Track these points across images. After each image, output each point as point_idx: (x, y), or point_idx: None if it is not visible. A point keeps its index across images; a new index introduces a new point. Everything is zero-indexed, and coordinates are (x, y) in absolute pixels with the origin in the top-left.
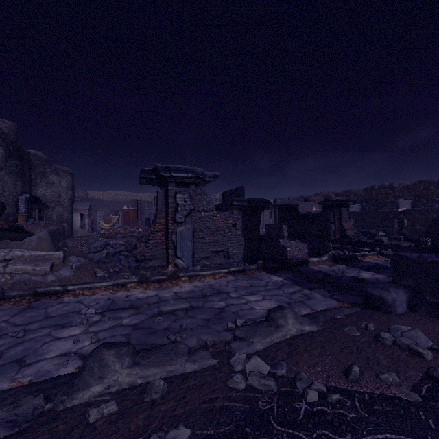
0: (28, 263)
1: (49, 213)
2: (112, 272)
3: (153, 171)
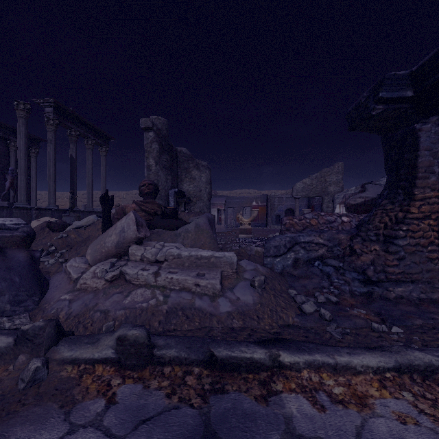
0: (186, 269)
1: (191, 208)
2: (324, 302)
3: (413, 76)
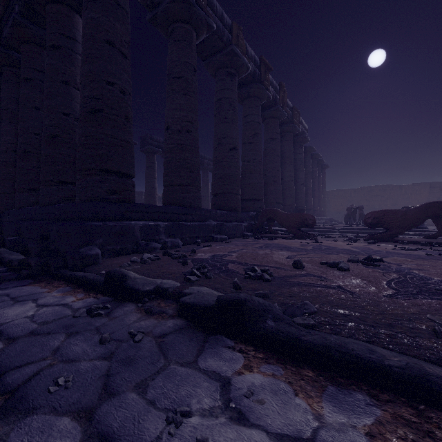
0: None
1: None
2: None
3: None
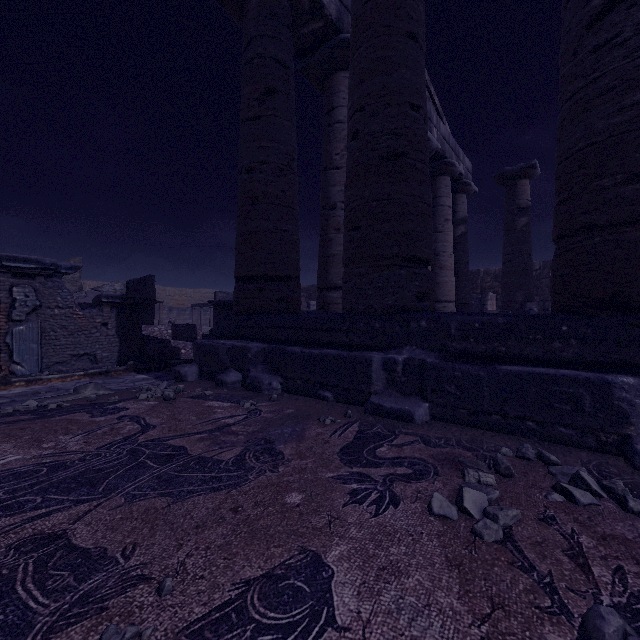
0: None
1: None
2: None
3: None
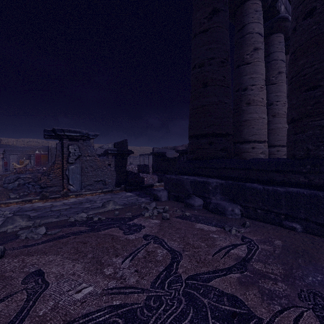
0: None
1: None
2: (22, 195)
3: (53, 131)
